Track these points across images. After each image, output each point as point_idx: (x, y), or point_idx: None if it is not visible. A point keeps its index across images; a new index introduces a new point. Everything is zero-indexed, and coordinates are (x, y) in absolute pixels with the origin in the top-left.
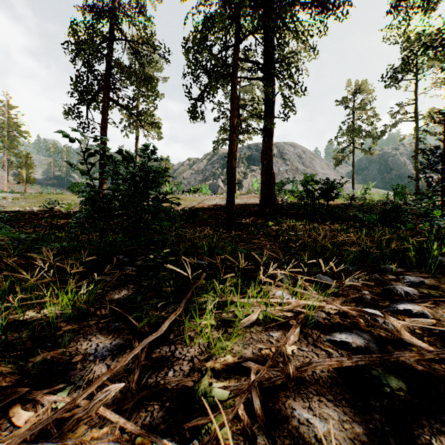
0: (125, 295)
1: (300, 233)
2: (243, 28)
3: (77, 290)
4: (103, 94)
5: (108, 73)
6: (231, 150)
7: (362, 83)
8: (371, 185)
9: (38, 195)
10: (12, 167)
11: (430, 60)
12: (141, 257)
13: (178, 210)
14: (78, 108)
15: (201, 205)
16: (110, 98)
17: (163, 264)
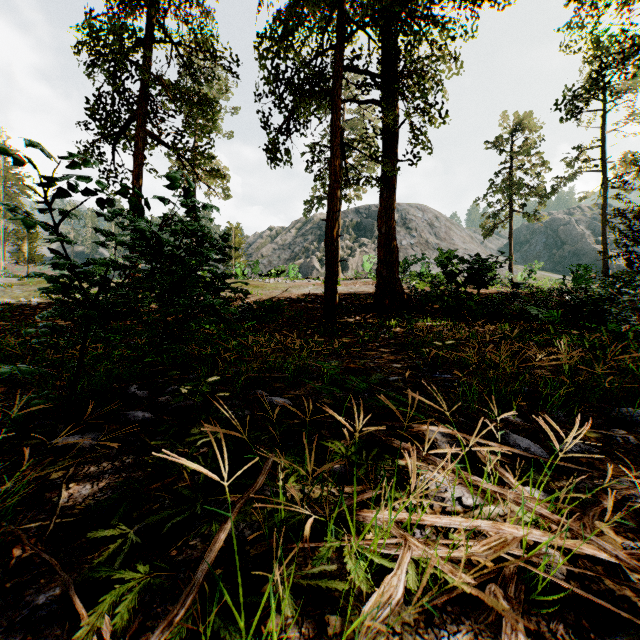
0: (107, 486)
1: (449, 342)
2: (350, 20)
3: (10, 474)
4: (136, 126)
5: (143, 93)
6: (331, 209)
7: (524, 116)
8: (537, 265)
9: (44, 280)
10: (10, 240)
11: (638, 71)
12: (172, 387)
13: (251, 302)
14: (98, 147)
15: (286, 295)
16: (146, 131)
17: (207, 403)
